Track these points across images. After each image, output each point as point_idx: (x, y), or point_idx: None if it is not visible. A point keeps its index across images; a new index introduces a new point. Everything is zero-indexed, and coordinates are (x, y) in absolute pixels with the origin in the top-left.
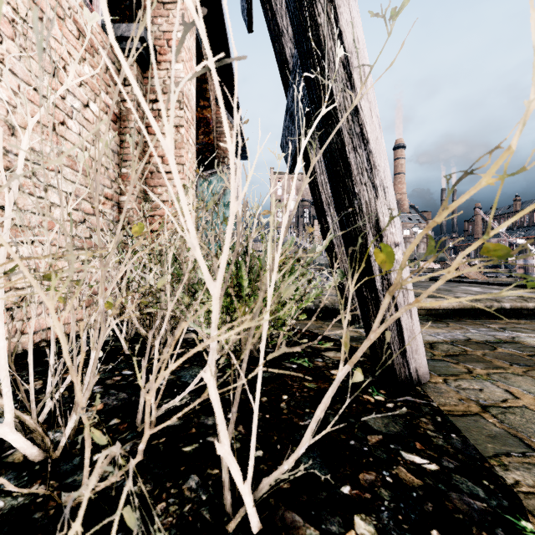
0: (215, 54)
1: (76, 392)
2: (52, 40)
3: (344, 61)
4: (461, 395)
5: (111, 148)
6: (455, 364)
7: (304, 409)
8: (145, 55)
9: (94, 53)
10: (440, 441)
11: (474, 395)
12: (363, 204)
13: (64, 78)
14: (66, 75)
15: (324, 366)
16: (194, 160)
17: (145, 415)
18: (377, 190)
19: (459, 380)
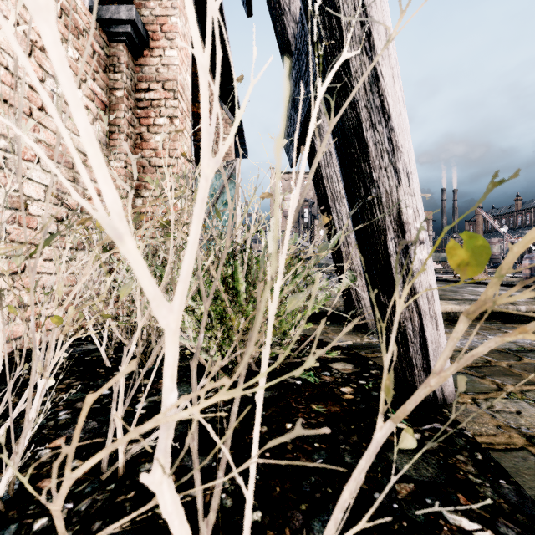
0: (213, 48)
1: (12, 437)
2: (28, 15)
3: (362, 16)
4: (498, 421)
5: (99, 139)
6: (480, 378)
7: (313, 443)
8: (137, 40)
9: (78, 35)
10: (488, 492)
11: (513, 421)
12: (382, 193)
13: (43, 59)
14: (45, 56)
15: (333, 382)
16: (190, 154)
17: (57, 528)
18: (399, 176)
19: (490, 400)
